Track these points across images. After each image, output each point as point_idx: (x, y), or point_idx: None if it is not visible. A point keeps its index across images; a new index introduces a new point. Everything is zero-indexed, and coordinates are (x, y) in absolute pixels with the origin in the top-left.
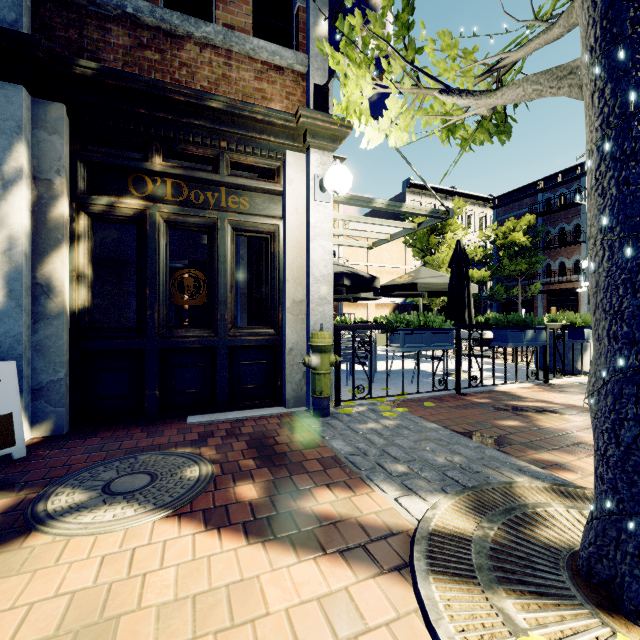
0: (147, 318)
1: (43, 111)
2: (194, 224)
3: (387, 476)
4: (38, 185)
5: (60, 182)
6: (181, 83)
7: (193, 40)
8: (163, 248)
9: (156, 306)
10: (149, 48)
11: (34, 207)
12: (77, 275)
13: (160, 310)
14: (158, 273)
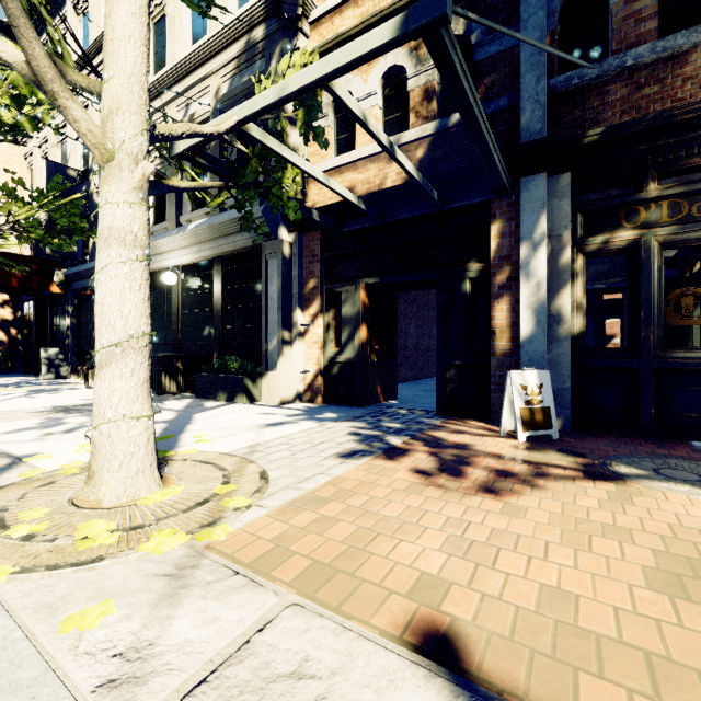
0: (641, 339)
1: (554, 184)
2: (696, 239)
3: None
4: (551, 241)
5: (567, 234)
6: (684, 100)
7: (699, 47)
8: (657, 271)
9: (651, 328)
10: (646, 85)
11: (548, 258)
12: (575, 306)
13: (654, 331)
14: (652, 296)
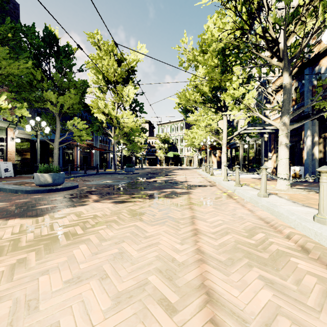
0: None
1: (312, 122)
2: None
3: (310, 187)
4: (312, 136)
5: (314, 134)
6: None
7: None
8: None
9: None
10: None
11: (311, 140)
12: (320, 151)
13: None
14: None
